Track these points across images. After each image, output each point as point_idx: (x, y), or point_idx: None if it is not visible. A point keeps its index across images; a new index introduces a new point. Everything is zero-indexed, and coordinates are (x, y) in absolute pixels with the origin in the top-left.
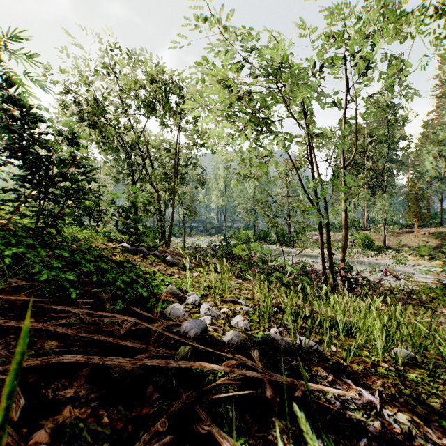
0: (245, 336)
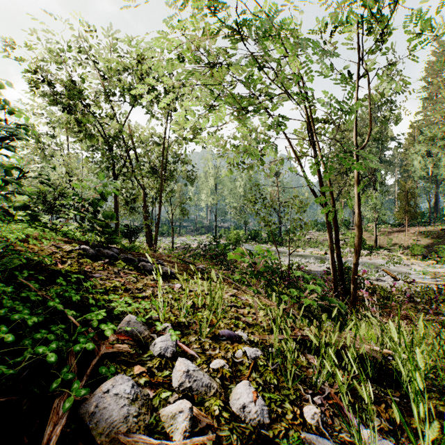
0: None
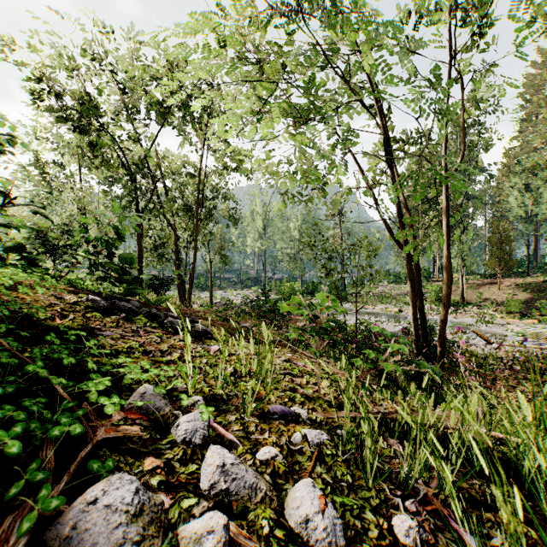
0: None
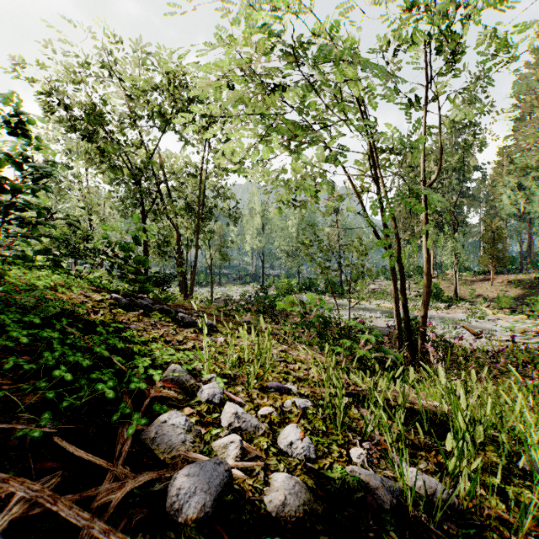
0: (309, 479)
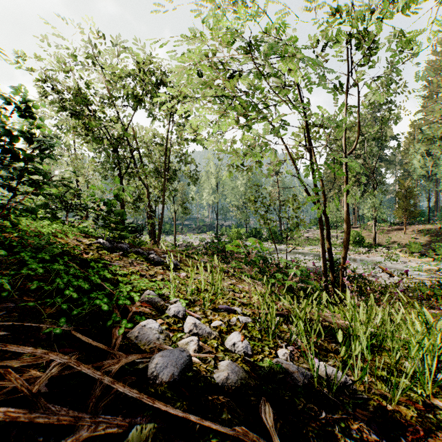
0: (246, 366)
